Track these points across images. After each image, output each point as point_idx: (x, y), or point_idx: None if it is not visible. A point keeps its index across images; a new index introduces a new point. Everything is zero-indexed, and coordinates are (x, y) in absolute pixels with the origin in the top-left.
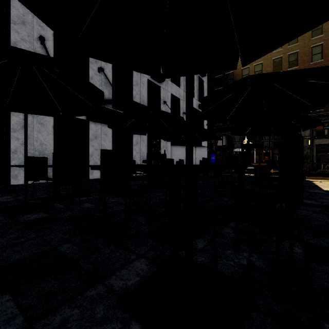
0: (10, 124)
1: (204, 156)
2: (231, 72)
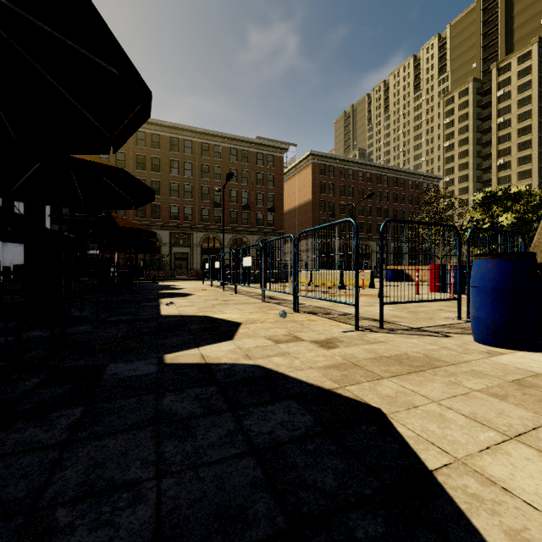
0: None
1: None
2: None
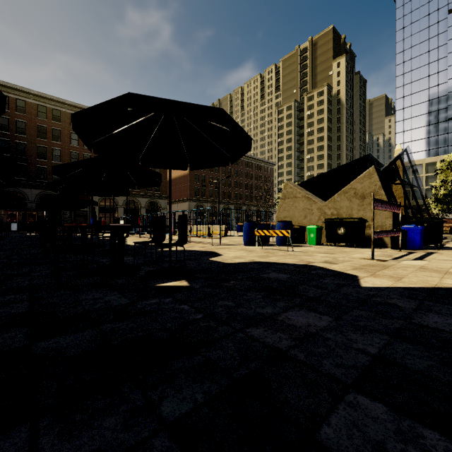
0: None
1: None
2: None
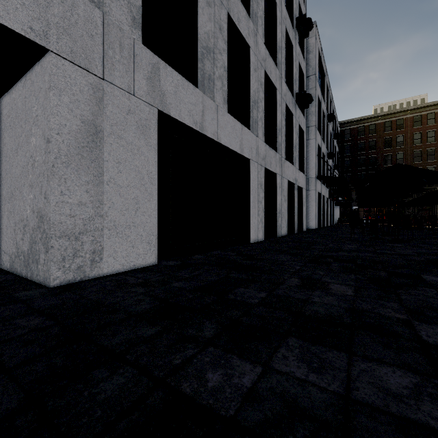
0: (324, 204)
1: (337, 212)
2: (349, 144)
